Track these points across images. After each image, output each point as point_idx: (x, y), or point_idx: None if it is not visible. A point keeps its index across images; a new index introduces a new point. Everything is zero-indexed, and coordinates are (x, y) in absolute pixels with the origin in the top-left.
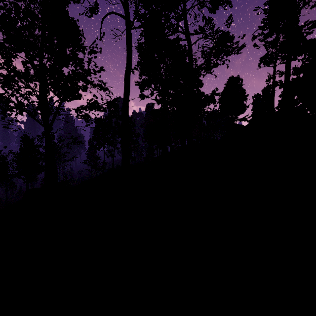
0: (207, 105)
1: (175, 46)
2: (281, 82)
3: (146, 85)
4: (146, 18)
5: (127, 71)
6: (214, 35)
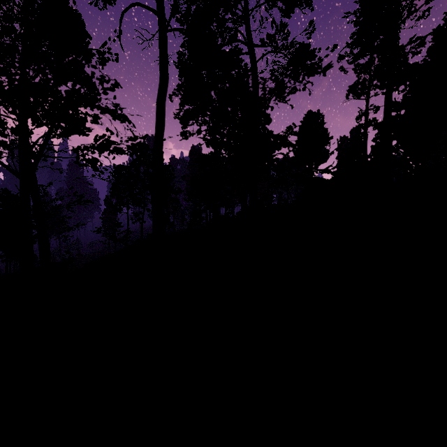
0: (279, 149)
1: (233, 60)
2: (376, 121)
3: (190, 119)
4: (190, 16)
5: (160, 95)
6: (288, 49)
